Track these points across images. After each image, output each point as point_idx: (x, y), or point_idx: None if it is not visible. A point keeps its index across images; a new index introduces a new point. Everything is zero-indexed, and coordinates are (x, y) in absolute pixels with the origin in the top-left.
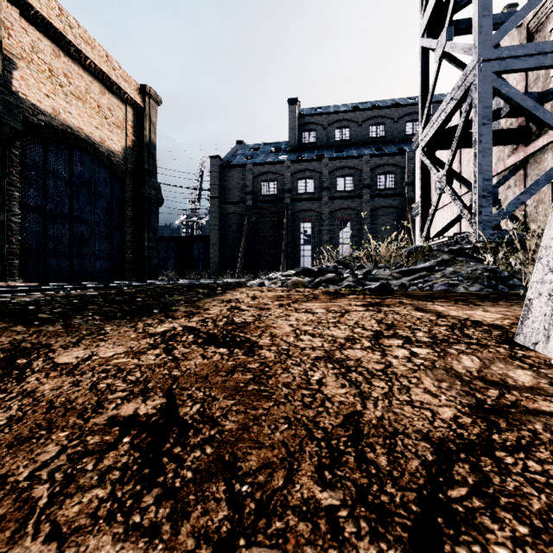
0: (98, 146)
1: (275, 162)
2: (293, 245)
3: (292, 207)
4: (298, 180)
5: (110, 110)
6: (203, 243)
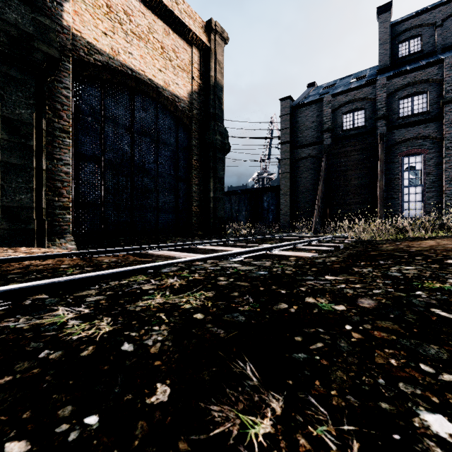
0: (161, 90)
1: (362, 84)
2: (390, 188)
3: (389, 138)
4: (399, 100)
5: (174, 52)
6: (273, 194)
